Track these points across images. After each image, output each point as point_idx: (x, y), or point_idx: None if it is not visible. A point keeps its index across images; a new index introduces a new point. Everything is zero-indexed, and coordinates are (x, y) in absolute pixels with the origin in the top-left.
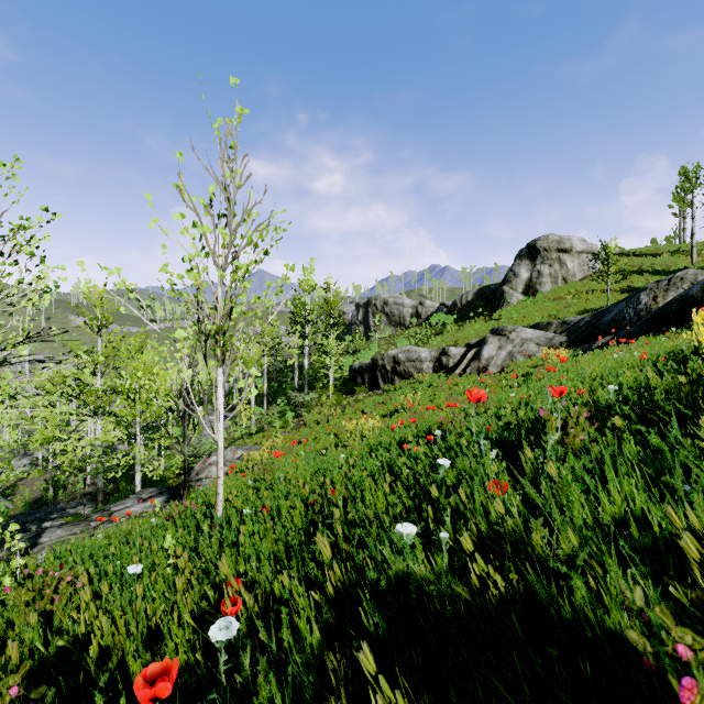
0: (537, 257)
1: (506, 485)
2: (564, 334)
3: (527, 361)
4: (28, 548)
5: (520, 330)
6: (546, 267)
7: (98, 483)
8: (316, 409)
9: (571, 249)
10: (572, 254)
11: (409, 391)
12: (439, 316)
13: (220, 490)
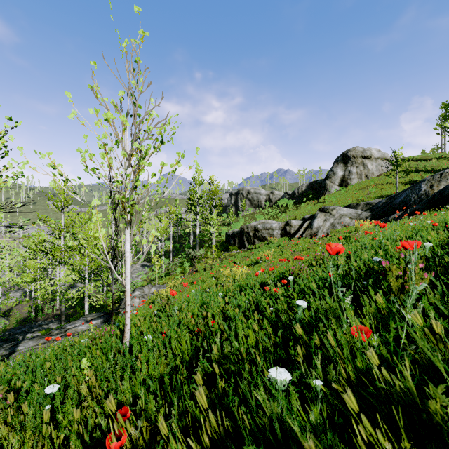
0: (348, 162)
1: (368, 330)
2: (368, 211)
3: (344, 229)
4: (8, 354)
5: (339, 209)
6: (354, 168)
7: (62, 308)
8: (204, 261)
9: (371, 156)
10: (371, 160)
11: (265, 249)
12: (284, 200)
13: (127, 321)
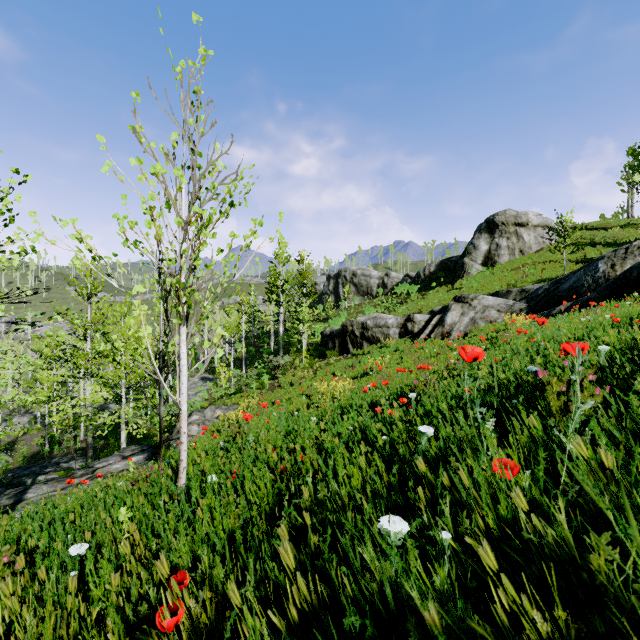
0: (495, 231)
1: (515, 465)
2: (524, 302)
3: (489, 326)
4: (13, 504)
5: (482, 298)
6: (504, 240)
7: (88, 440)
8: (290, 372)
9: (527, 223)
10: (528, 228)
11: (377, 354)
12: (404, 286)
13: (183, 456)
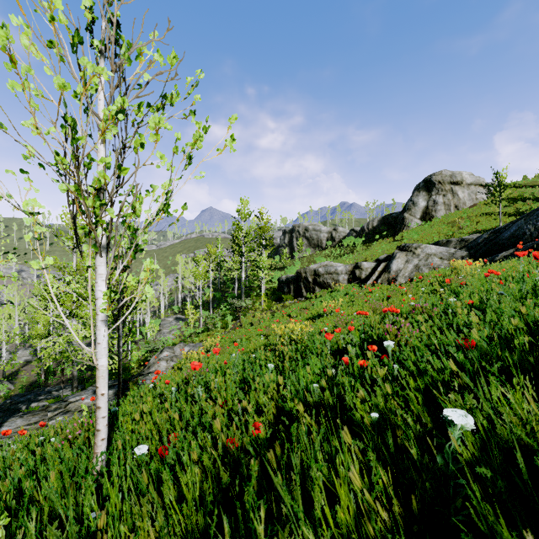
0: (432, 189)
1: None
2: (464, 250)
3: (433, 272)
4: None
5: (425, 246)
6: (440, 197)
7: (73, 372)
8: (250, 313)
9: (462, 181)
10: (462, 186)
11: (328, 298)
12: (350, 239)
13: (101, 424)
